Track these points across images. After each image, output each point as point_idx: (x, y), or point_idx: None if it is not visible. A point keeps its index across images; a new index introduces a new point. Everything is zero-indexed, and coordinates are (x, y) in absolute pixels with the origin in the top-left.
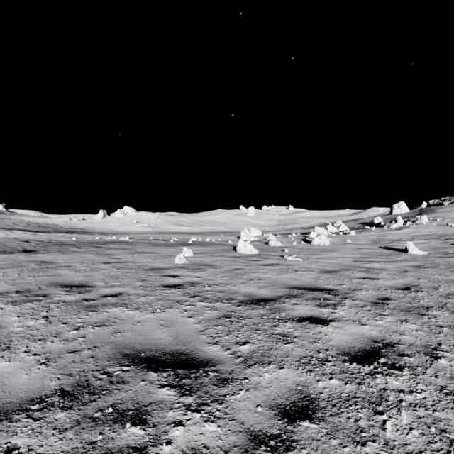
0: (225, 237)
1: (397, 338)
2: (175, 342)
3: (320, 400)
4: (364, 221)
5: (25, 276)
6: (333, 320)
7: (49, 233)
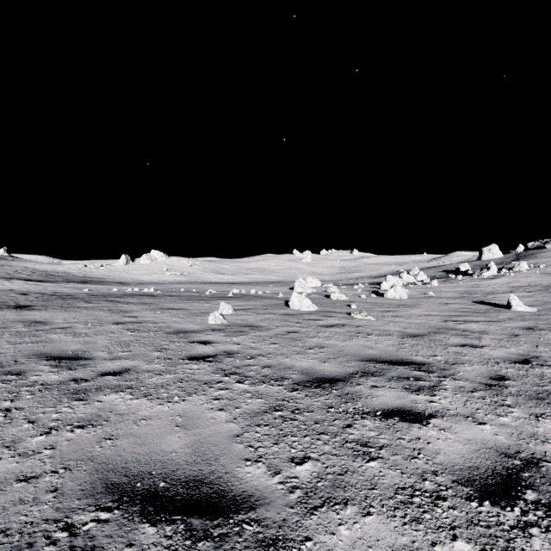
0: (274, 288)
1: (540, 448)
2: (194, 459)
3: None
4: (447, 268)
5: (2, 342)
6: (434, 416)
7: (56, 283)
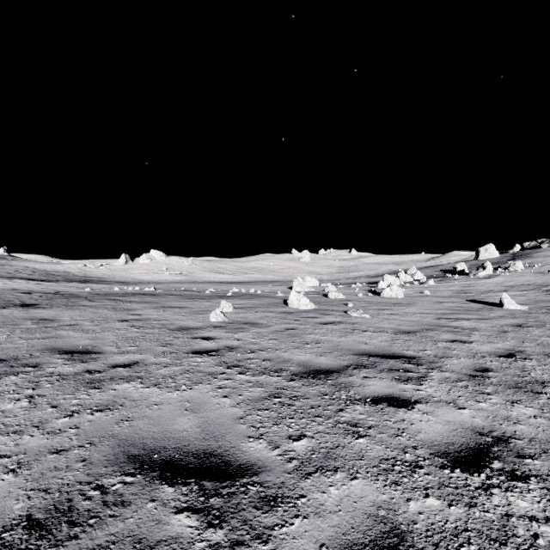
0: (273, 287)
1: (511, 428)
2: (203, 436)
3: (415, 535)
4: (445, 268)
5: (15, 338)
6: (419, 402)
7: (58, 282)
